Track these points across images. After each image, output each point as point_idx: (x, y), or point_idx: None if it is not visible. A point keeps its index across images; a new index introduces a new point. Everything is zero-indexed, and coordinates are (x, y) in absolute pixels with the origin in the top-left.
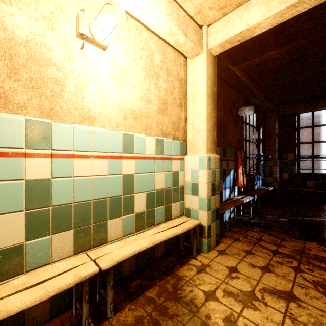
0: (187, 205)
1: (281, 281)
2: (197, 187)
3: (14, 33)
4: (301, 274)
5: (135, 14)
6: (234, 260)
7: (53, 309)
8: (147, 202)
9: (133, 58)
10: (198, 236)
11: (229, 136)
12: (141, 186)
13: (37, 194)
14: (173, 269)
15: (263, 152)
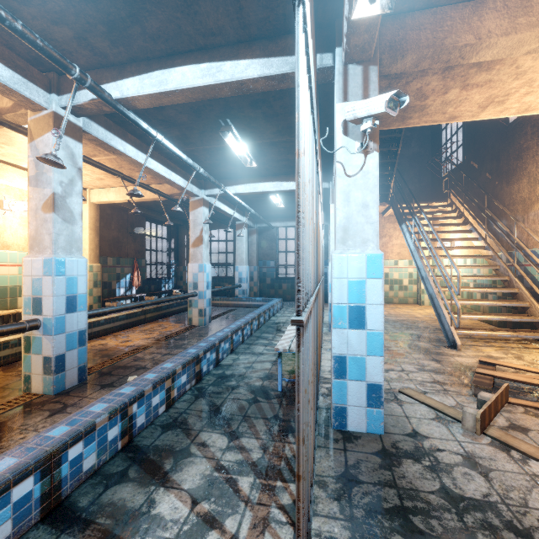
0: None
1: None
2: None
3: None
4: None
5: None
6: None
7: None
8: None
9: None
10: None
11: (125, 248)
12: None
13: None
14: None
15: (176, 259)
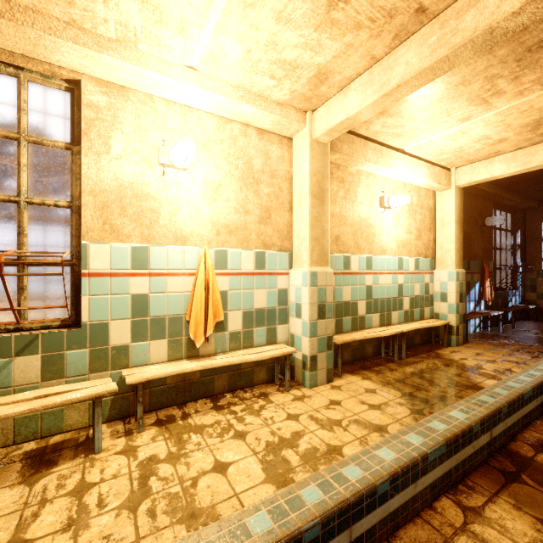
0: (436, 310)
1: (518, 359)
2: (446, 296)
3: (361, 216)
4: (537, 358)
5: (407, 182)
6: (480, 351)
7: (373, 352)
8: (410, 304)
9: (402, 206)
10: (447, 334)
11: (474, 247)
12: (406, 292)
13: (368, 292)
14: (431, 350)
15: (521, 260)
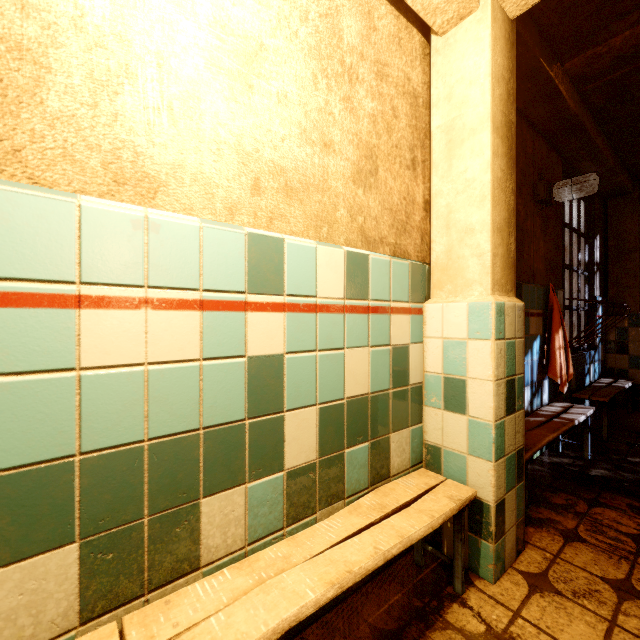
0: (432, 437)
1: None
2: (464, 391)
3: None
4: None
5: None
6: (587, 621)
7: None
8: (323, 435)
9: (281, 14)
10: (467, 529)
11: (529, 253)
12: (304, 389)
13: None
14: None
15: (601, 294)
